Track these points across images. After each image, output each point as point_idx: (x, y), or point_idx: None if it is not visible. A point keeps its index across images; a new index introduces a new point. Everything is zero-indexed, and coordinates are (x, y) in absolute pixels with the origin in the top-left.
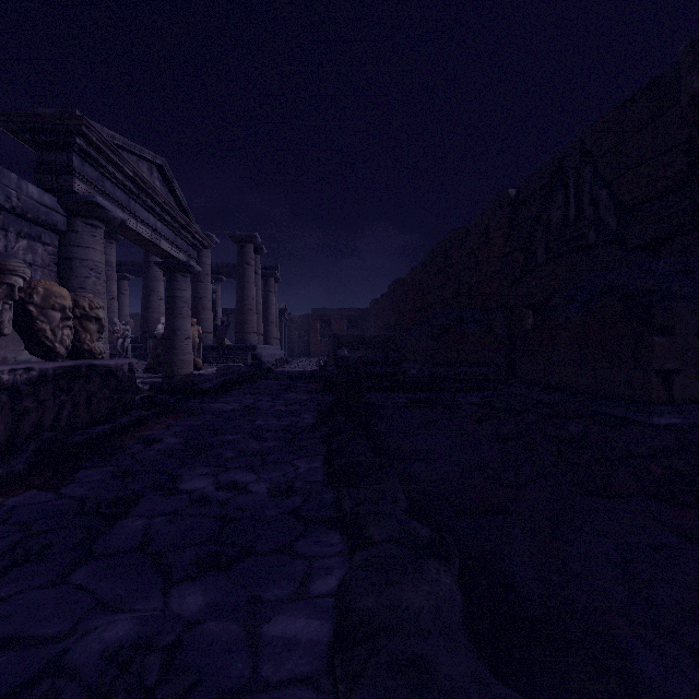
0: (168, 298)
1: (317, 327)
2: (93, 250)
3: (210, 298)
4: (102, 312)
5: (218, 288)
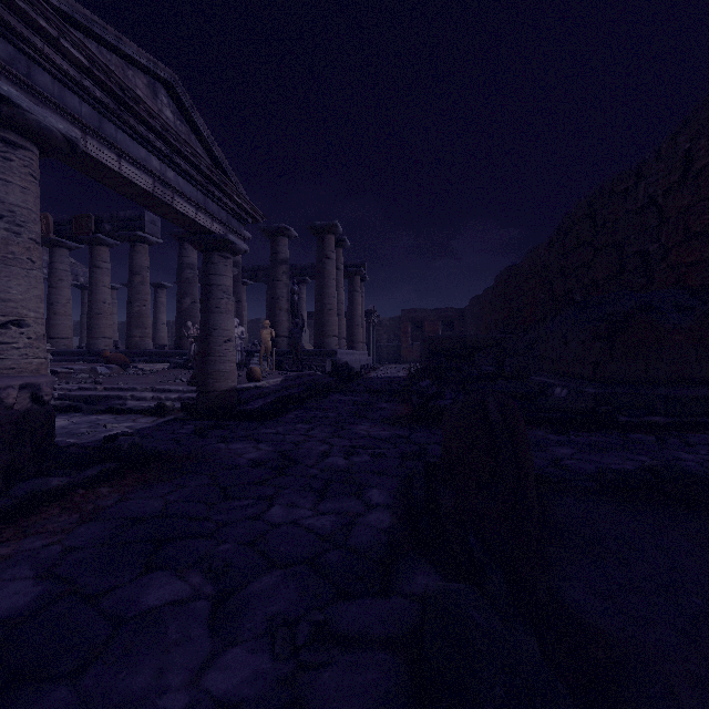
0: (203, 287)
1: (408, 330)
2: (2, 183)
3: (288, 298)
4: None
5: (303, 291)
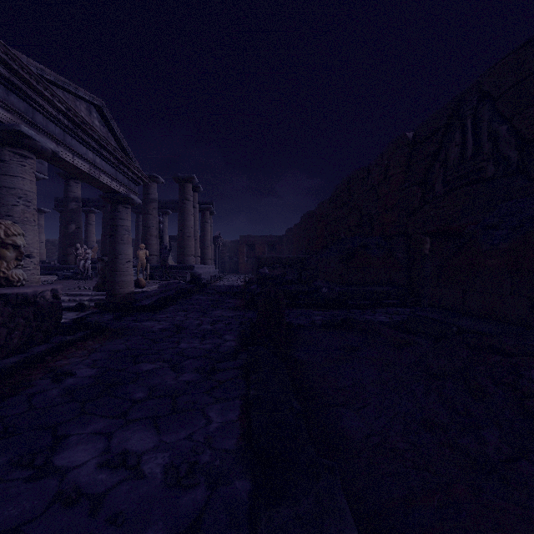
0: (111, 227)
1: (244, 250)
2: (21, 179)
3: (157, 227)
4: (20, 239)
5: (166, 220)
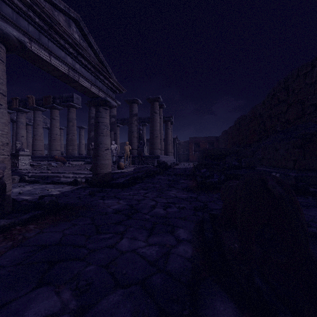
0: (95, 123)
1: (192, 146)
2: None
3: (137, 132)
4: None
5: (144, 129)
